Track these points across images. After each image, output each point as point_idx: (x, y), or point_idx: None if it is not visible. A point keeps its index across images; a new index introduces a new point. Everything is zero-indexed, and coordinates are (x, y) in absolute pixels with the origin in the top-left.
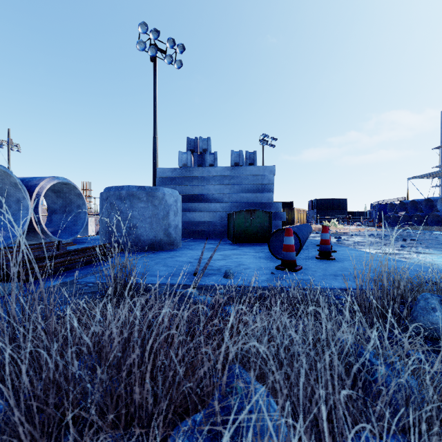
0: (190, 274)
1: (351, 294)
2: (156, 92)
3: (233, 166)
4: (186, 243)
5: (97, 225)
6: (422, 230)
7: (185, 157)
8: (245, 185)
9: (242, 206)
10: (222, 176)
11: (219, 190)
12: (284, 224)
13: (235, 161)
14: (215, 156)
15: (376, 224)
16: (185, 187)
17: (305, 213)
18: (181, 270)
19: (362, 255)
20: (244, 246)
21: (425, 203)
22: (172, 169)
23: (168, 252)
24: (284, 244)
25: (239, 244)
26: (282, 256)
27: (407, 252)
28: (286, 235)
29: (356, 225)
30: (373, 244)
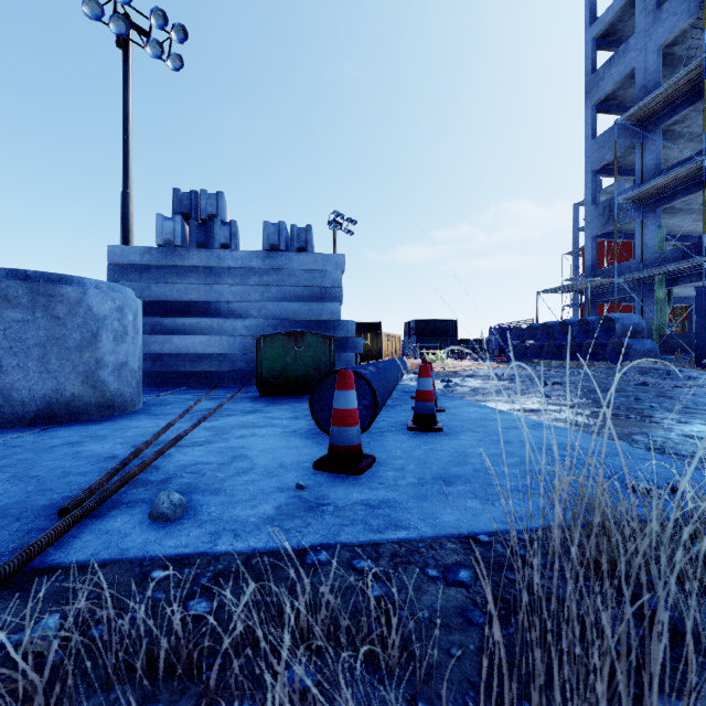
0: (56, 510)
1: (487, 556)
2: (128, 108)
3: (267, 251)
4: (159, 399)
5: None
6: (556, 366)
7: (170, 226)
8: (291, 287)
9: (284, 326)
10: (246, 268)
11: (242, 296)
12: (366, 358)
13: (271, 241)
14: (233, 229)
15: (497, 357)
16: (171, 286)
17: (399, 340)
18: (47, 493)
19: (489, 416)
20: (278, 404)
21: (559, 328)
22: (142, 249)
23: (88, 426)
24: (334, 409)
25: (271, 399)
26: (331, 437)
27: (556, 406)
28: (338, 388)
29: (470, 359)
30: (501, 391)
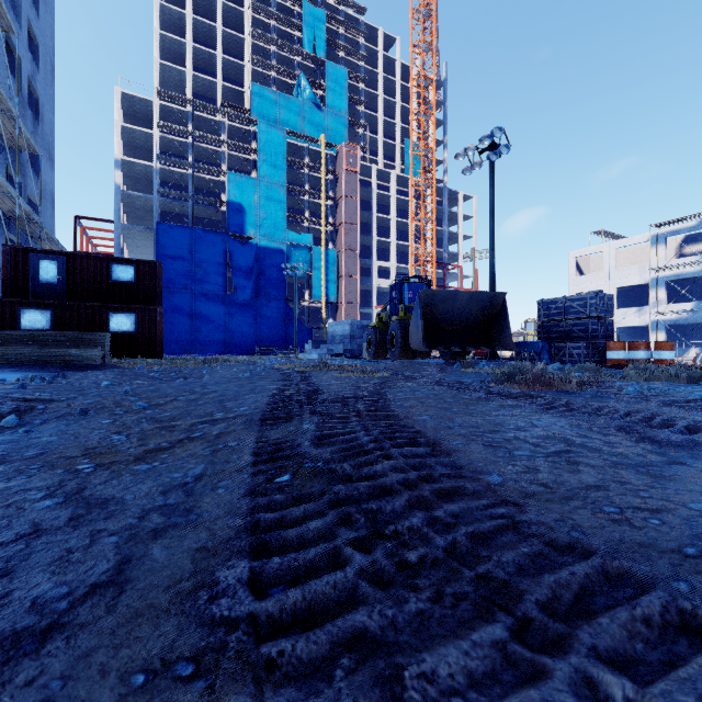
0: None
1: None
2: None
3: None
4: None
5: None
6: None
7: None
8: None
9: None
10: None
11: None
12: None
13: None
14: None
15: None
16: None
17: None
18: None
19: None
20: None
21: None
22: None
23: None
24: None
25: None
26: None
27: None
28: None
29: None
30: None
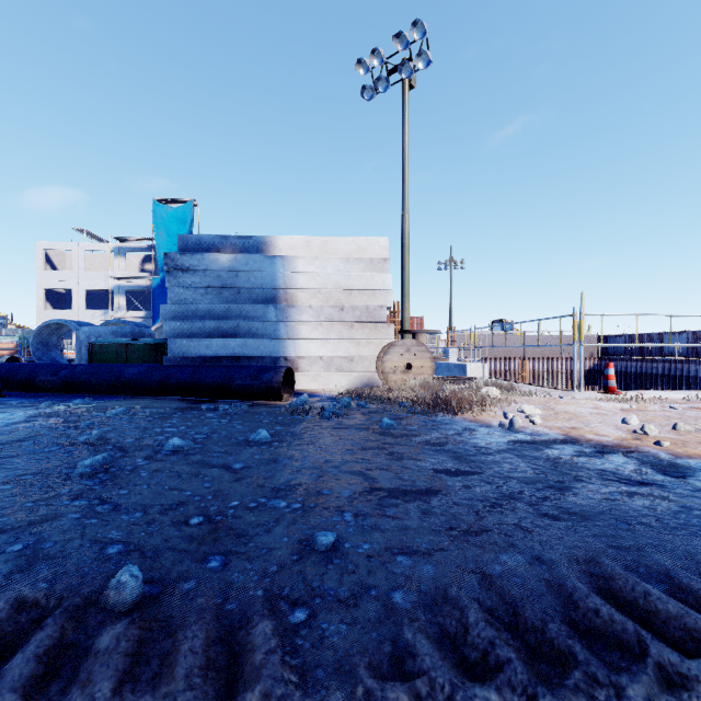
0: None
1: None
2: (403, 140)
3: None
4: None
5: (589, 359)
6: None
7: None
8: None
9: None
10: None
11: None
12: None
13: None
14: None
15: None
16: None
17: None
18: None
19: None
20: None
21: None
22: None
23: None
24: None
25: None
26: None
27: None
28: None
29: None
30: None
